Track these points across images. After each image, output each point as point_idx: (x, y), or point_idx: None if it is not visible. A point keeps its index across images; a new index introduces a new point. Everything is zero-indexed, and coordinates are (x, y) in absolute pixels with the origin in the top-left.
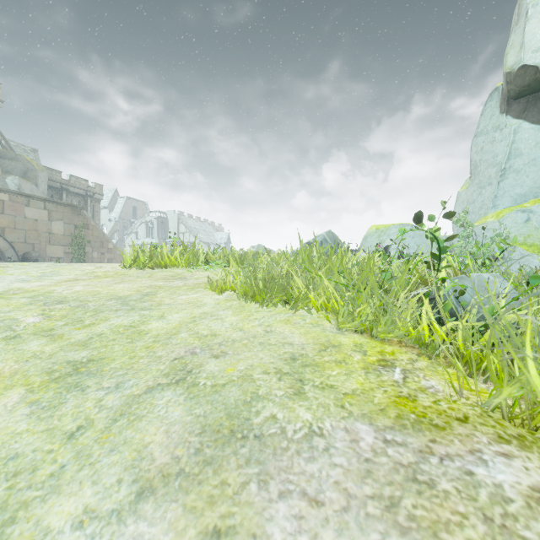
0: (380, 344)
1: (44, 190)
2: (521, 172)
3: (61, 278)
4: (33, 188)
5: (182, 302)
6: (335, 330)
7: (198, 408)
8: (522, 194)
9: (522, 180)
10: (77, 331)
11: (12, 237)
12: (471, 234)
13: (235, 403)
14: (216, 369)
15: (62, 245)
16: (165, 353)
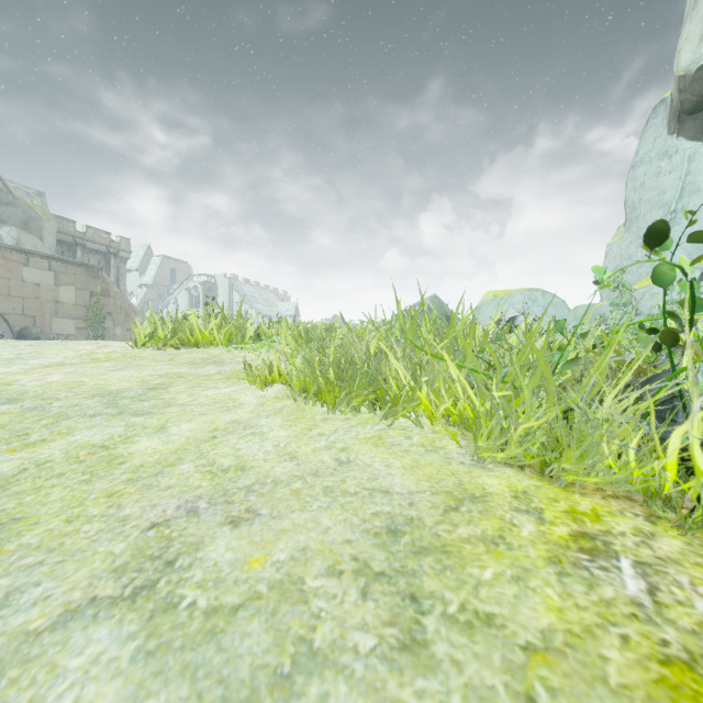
0: (562, 493)
1: (51, 245)
2: (698, 215)
3: (40, 361)
4: (36, 243)
5: (205, 401)
6: (468, 459)
7: (156, 696)
8: (700, 246)
9: (700, 227)
10: (7, 454)
11: (5, 307)
12: (629, 302)
13: (251, 682)
14: (227, 557)
15: (74, 319)
16: (138, 511)
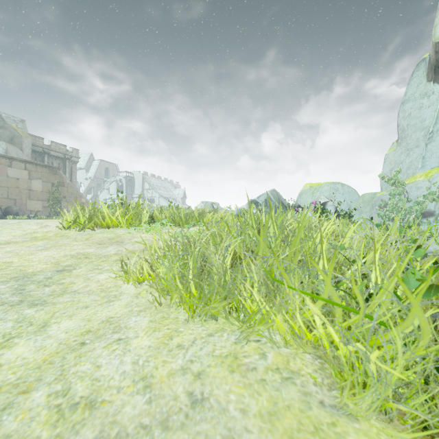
0: None
1: (28, 153)
2: None
3: None
4: (18, 152)
5: (94, 288)
6: (327, 396)
7: None
8: None
9: None
10: None
11: None
12: (402, 192)
13: None
14: None
15: (41, 200)
16: None
